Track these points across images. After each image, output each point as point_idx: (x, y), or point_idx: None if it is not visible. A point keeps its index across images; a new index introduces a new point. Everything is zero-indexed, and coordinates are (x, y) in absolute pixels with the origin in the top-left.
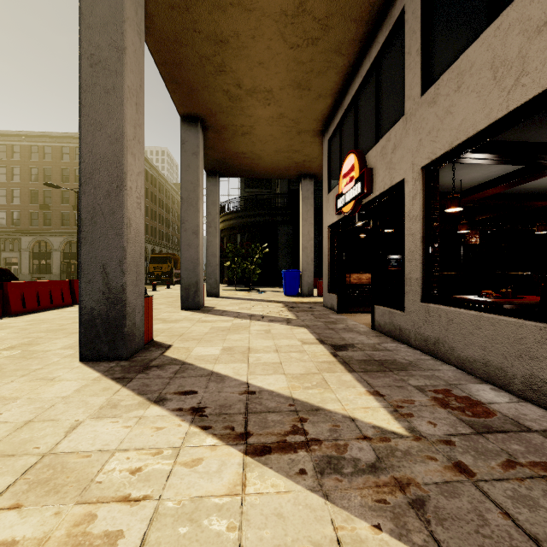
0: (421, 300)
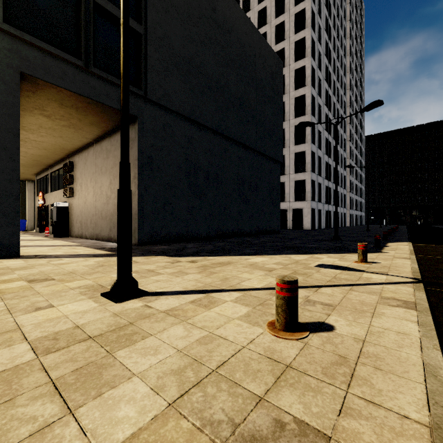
0: (50, 226)
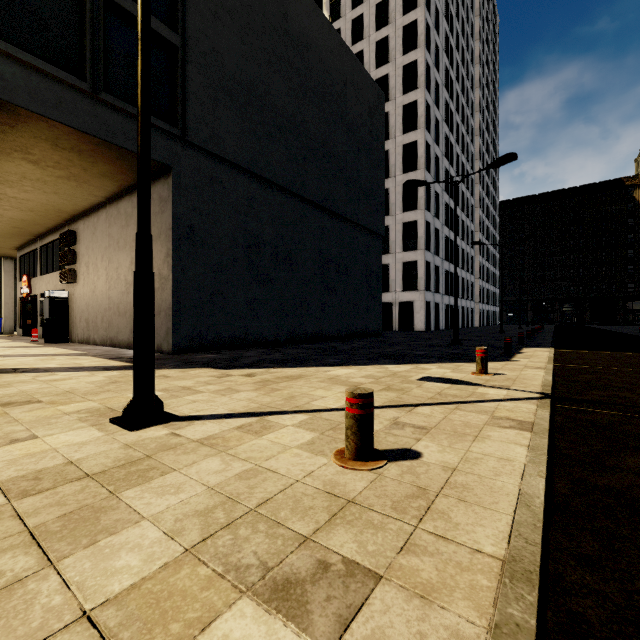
0: (40, 326)
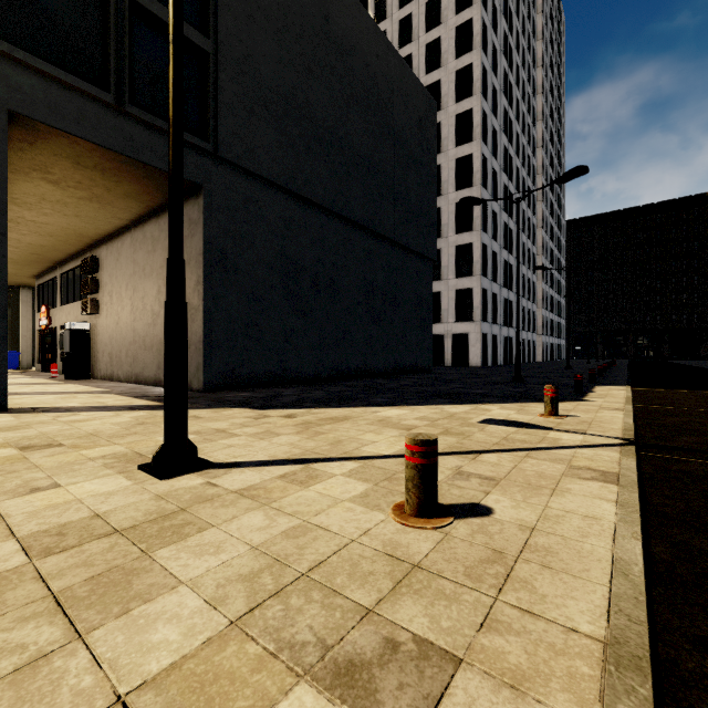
0: (60, 361)
